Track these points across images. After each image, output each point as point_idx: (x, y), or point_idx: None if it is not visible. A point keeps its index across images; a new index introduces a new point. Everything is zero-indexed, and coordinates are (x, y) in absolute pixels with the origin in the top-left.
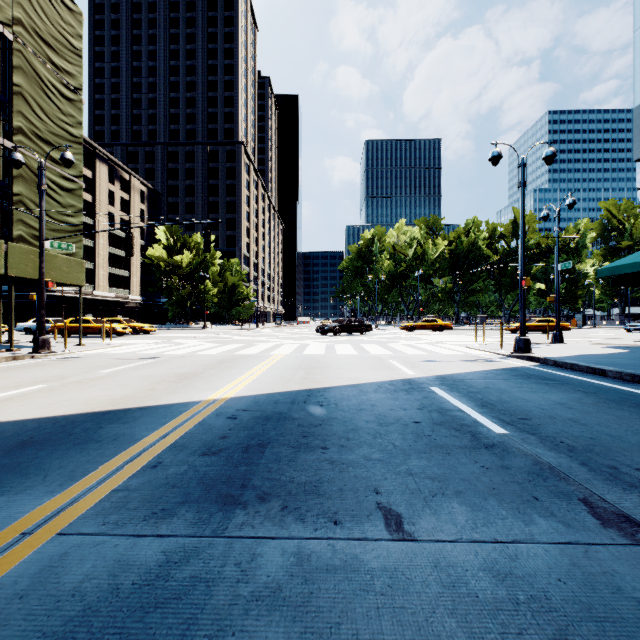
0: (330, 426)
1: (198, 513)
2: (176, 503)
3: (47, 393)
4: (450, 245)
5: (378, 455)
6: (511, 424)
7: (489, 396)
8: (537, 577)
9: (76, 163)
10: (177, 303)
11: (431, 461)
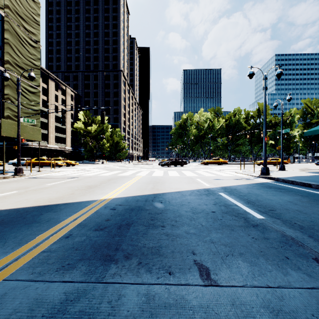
0: (166, 214)
1: (88, 266)
2: (76, 260)
3: (17, 195)
4: (226, 121)
5: (193, 231)
6: (265, 213)
7: (251, 197)
8: (298, 313)
9: (37, 79)
10: (89, 150)
11: (223, 234)
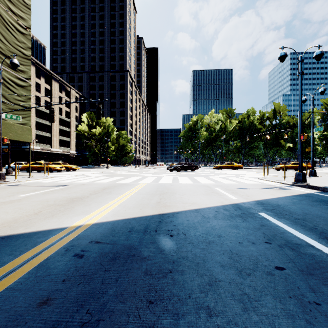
0: (182, 275)
1: None
2: None
3: None
4: (239, 123)
5: None
6: None
7: (318, 224)
8: None
9: (27, 71)
10: (93, 154)
11: None
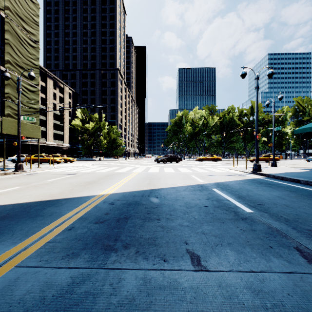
0: (161, 208)
1: (91, 255)
2: (80, 249)
3: (19, 191)
4: (220, 119)
5: (186, 223)
6: (254, 207)
7: (242, 193)
8: (276, 292)
9: (36, 78)
10: (86, 147)
11: (214, 226)
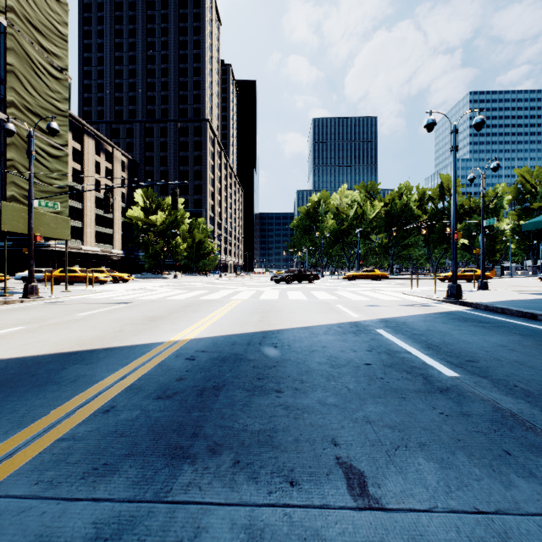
0: (284, 368)
1: (142, 469)
2: (120, 456)
3: (24, 334)
4: (385, 206)
5: (333, 399)
6: (460, 366)
7: (432, 338)
8: None
9: (62, 133)
10: (152, 256)
11: (387, 407)
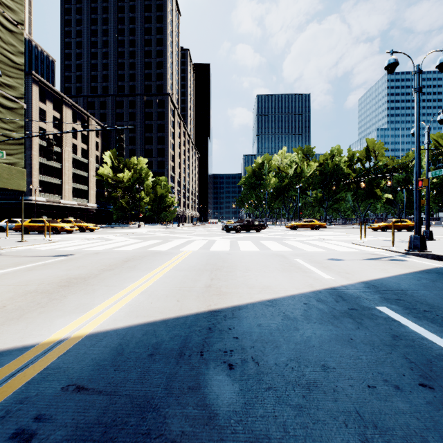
0: None
1: None
2: None
3: None
4: (320, 166)
5: None
6: None
7: None
8: None
9: (17, 86)
10: (120, 208)
11: None
